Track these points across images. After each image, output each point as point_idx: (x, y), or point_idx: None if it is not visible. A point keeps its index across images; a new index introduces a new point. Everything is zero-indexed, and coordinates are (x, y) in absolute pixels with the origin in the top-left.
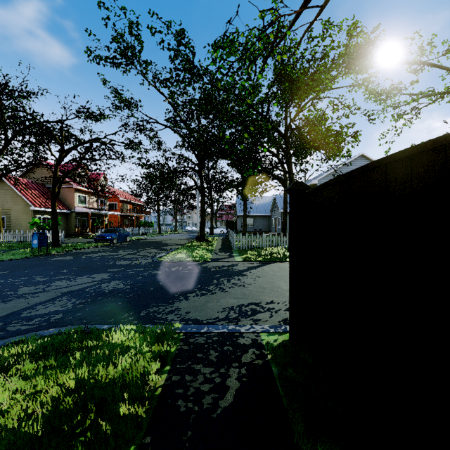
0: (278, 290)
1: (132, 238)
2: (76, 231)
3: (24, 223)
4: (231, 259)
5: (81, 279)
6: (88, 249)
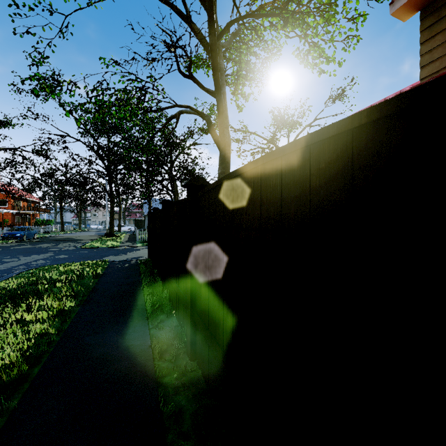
0: None
1: (37, 235)
2: None
3: None
4: (134, 245)
5: (36, 256)
6: (3, 244)
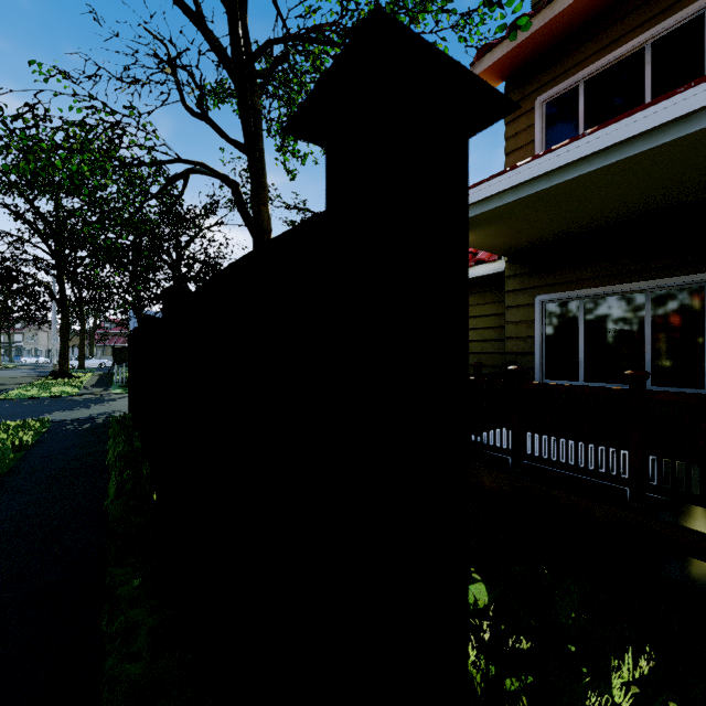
0: None
1: None
2: None
3: None
4: (107, 392)
5: None
6: None
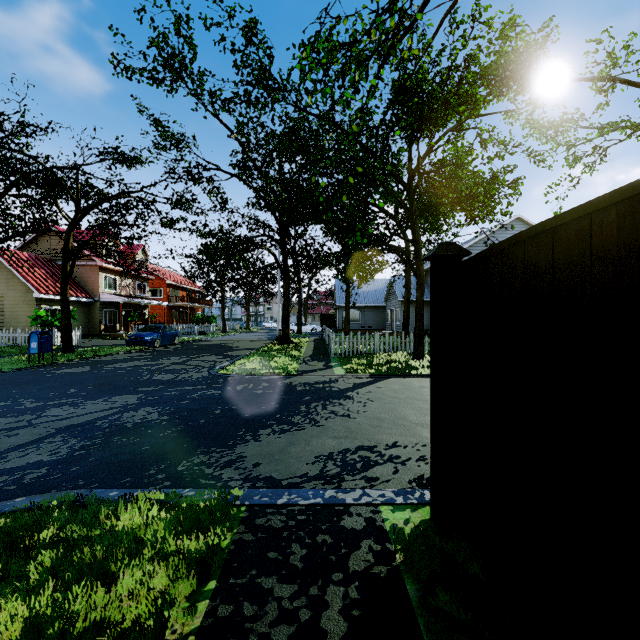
0: (402, 422)
1: (183, 338)
2: (102, 329)
3: (23, 318)
4: (328, 371)
5: (93, 404)
6: (116, 355)
